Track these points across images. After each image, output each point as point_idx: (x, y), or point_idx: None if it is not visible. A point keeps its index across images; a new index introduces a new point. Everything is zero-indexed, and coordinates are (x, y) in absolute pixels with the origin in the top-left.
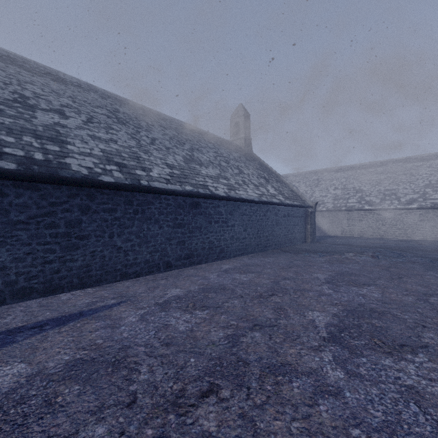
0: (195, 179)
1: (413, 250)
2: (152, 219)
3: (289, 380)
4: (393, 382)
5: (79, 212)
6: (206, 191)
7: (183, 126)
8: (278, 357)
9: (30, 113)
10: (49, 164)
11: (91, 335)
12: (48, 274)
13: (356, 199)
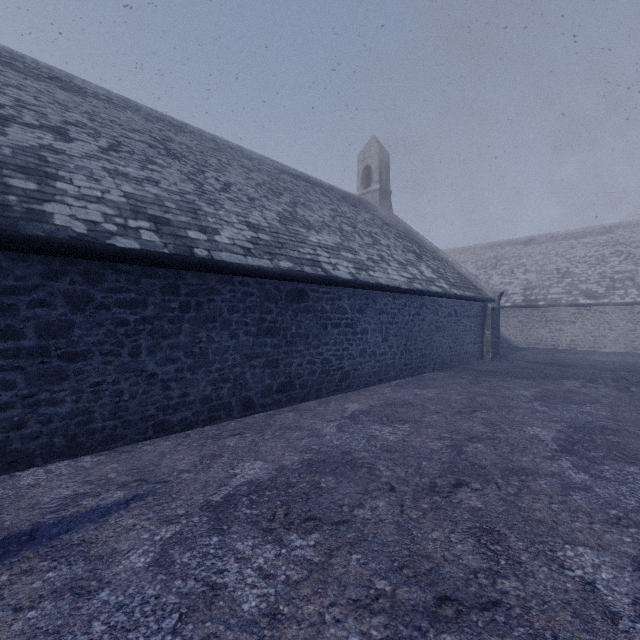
0: (298, 250)
1: None
2: (216, 320)
3: None
4: None
5: (66, 307)
6: (317, 270)
7: (280, 169)
8: None
9: None
10: (4, 211)
11: (10, 626)
12: None
13: (562, 288)
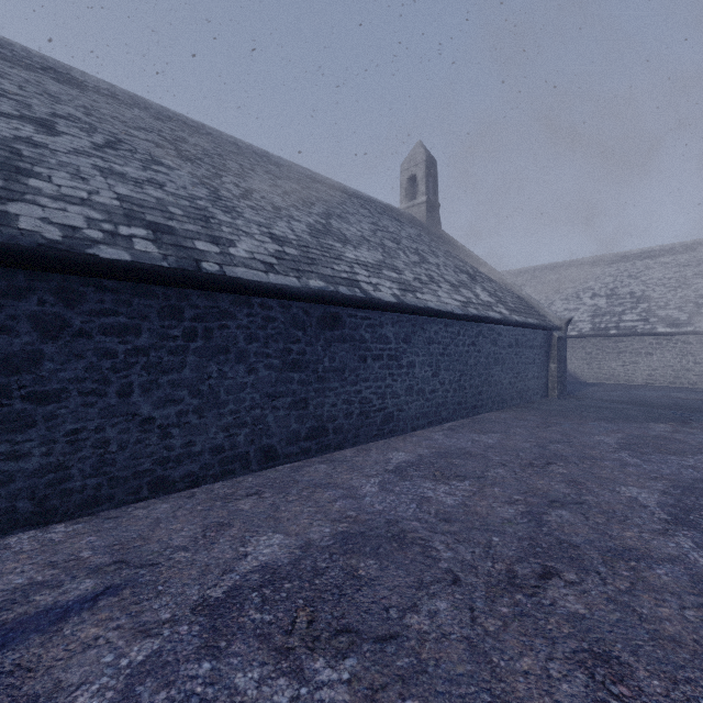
0: (331, 267)
1: None
2: (230, 351)
3: None
4: None
5: (33, 334)
6: (354, 291)
7: (312, 178)
8: None
9: None
10: None
11: None
12: None
13: (637, 314)
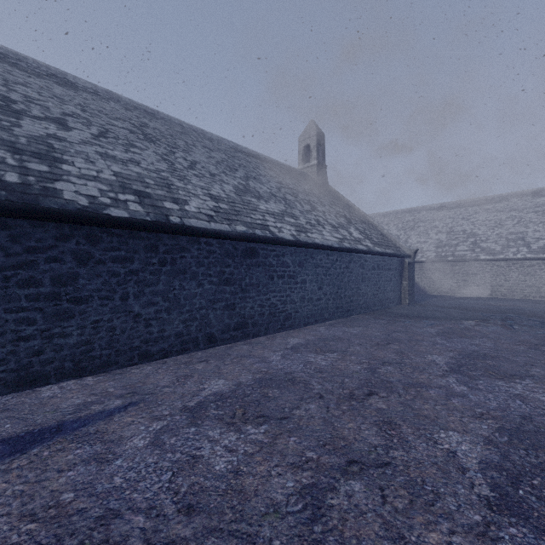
0: (250, 217)
1: None
2: (187, 272)
3: None
4: None
5: (73, 262)
6: (265, 233)
7: (235, 148)
8: None
9: (12, 120)
10: (27, 189)
11: (57, 480)
12: (23, 356)
13: (467, 246)
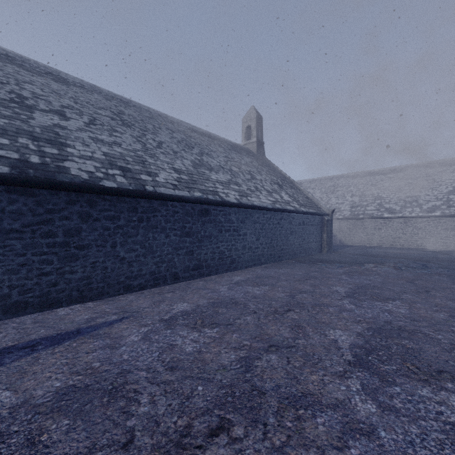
0: (204, 185)
1: (437, 261)
2: (158, 227)
3: (313, 415)
4: (435, 418)
5: (78, 220)
6: (216, 197)
7: (191, 129)
8: (299, 385)
9: (27, 113)
10: (46, 168)
11: (87, 357)
12: (44, 287)
13: (374, 206)
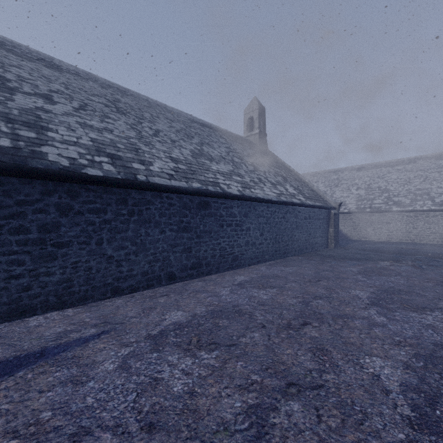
0: (204, 175)
1: None
2: (151, 222)
3: None
4: None
5: (56, 213)
6: (217, 189)
7: (192, 120)
8: None
9: (7, 95)
10: (17, 152)
11: (38, 400)
12: (14, 292)
13: (382, 200)
